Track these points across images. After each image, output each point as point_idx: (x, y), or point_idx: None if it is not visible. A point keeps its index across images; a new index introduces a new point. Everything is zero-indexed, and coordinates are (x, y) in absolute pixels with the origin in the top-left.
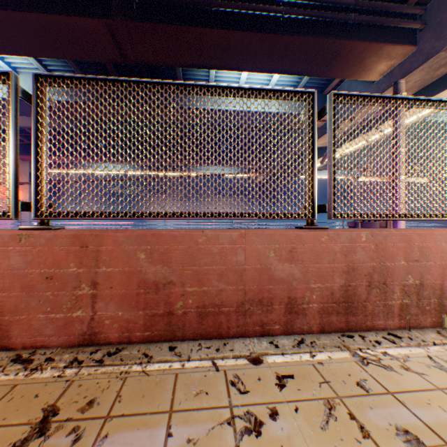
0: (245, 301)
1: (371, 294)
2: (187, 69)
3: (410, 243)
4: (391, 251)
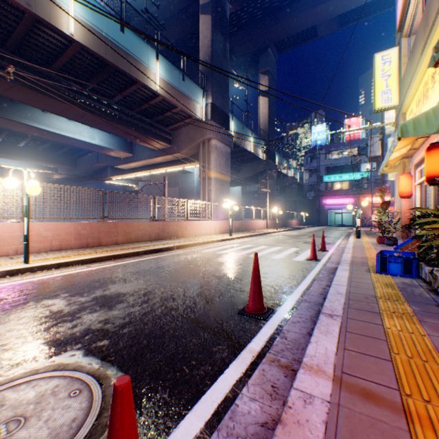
0: (143, 235)
1: (162, 233)
2: None
3: (168, 224)
4: (165, 225)
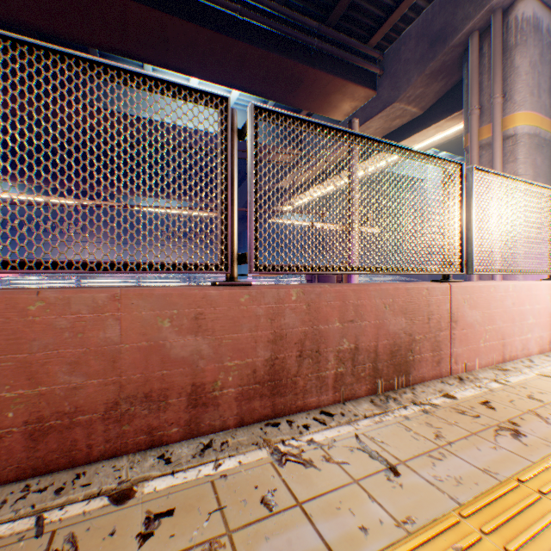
0: (122, 399)
1: (303, 366)
2: (109, 55)
3: (345, 301)
4: (326, 311)
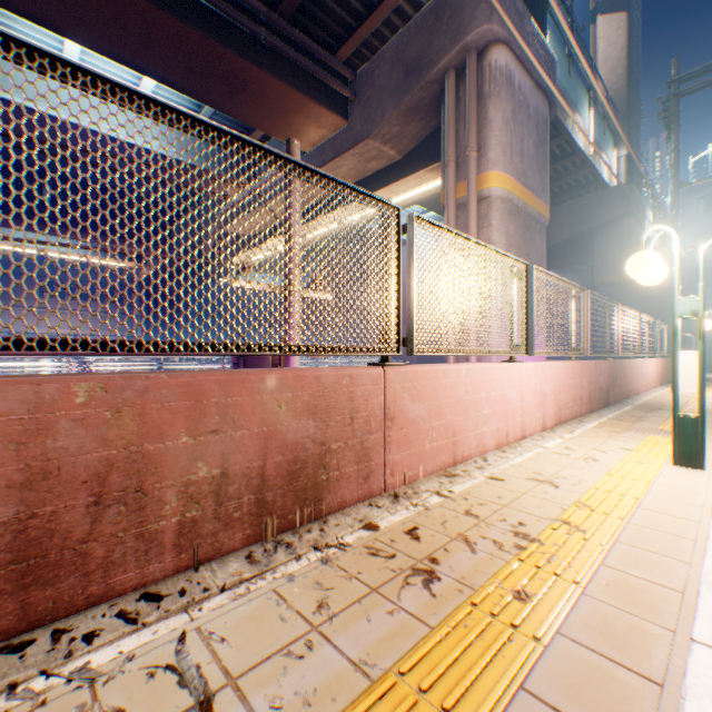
0: None
1: (106, 520)
2: None
3: (204, 399)
4: (160, 418)
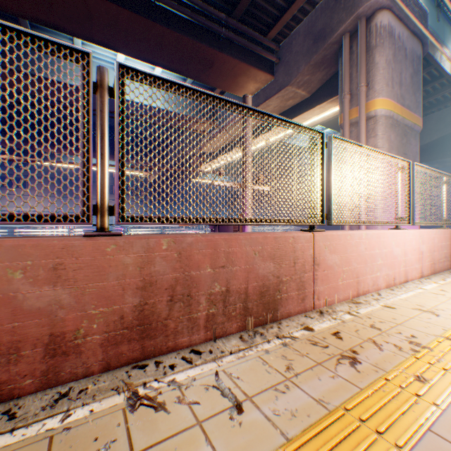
0: None
1: (174, 309)
2: (40, 26)
3: (217, 249)
4: (198, 258)
